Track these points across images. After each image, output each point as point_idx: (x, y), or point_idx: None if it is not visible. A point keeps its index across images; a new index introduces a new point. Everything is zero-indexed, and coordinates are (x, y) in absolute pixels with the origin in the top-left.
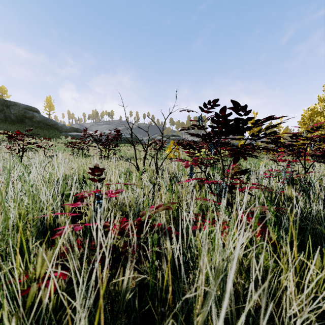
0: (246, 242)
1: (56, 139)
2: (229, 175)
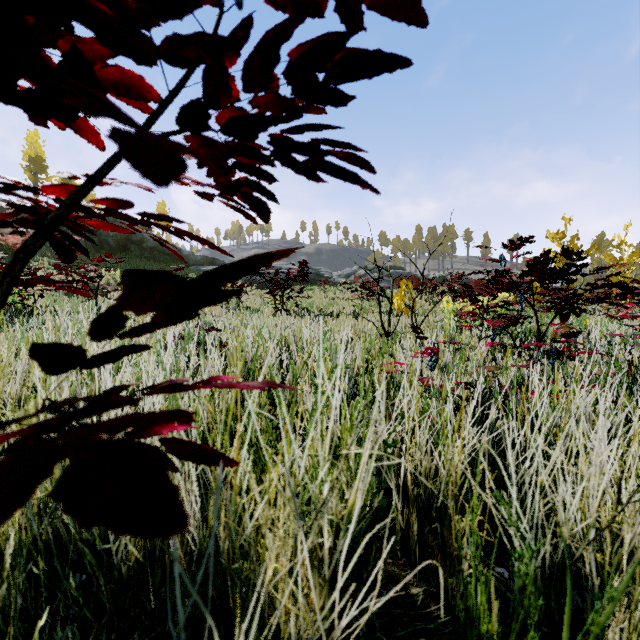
0: (594, 396)
1: None
2: (557, 336)
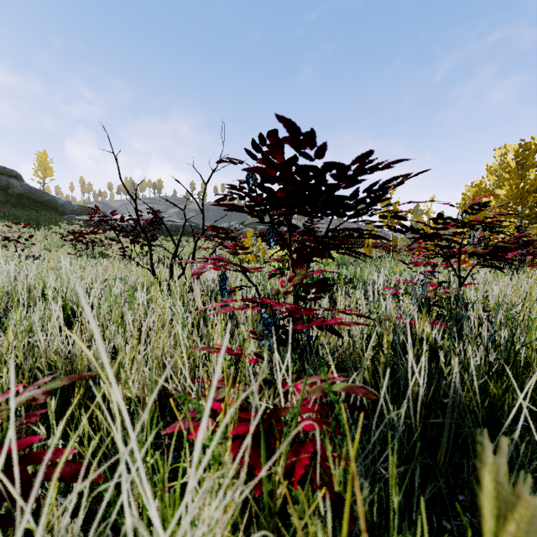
0: None
1: (51, 227)
2: (280, 294)
